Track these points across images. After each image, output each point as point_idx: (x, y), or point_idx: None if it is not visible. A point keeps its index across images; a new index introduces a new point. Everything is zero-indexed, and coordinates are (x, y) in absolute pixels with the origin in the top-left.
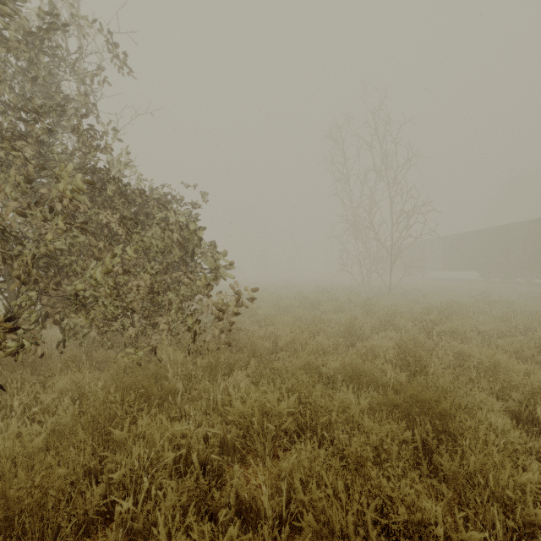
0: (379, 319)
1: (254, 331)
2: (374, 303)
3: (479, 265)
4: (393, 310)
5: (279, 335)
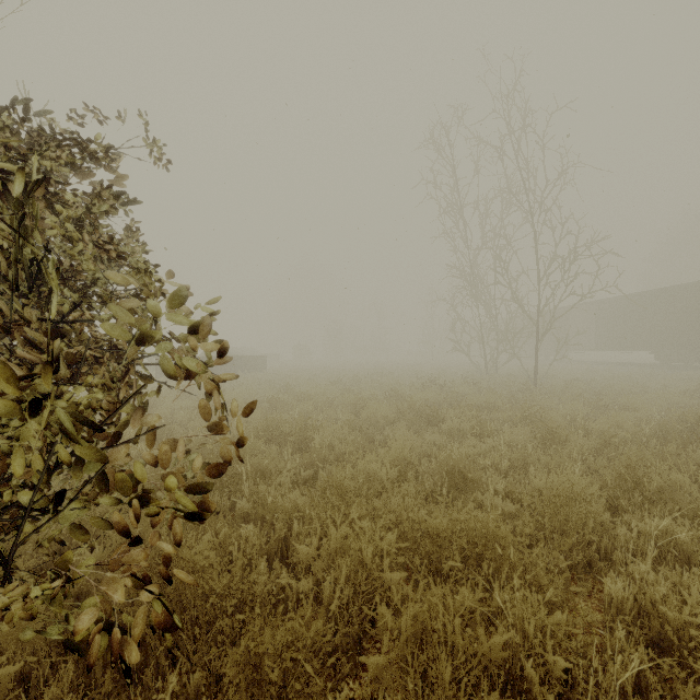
0: (607, 472)
1: (294, 513)
2: (538, 412)
3: (655, 343)
4: (603, 435)
5: (363, 562)
